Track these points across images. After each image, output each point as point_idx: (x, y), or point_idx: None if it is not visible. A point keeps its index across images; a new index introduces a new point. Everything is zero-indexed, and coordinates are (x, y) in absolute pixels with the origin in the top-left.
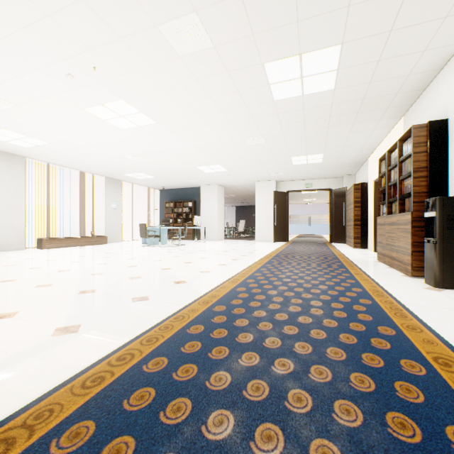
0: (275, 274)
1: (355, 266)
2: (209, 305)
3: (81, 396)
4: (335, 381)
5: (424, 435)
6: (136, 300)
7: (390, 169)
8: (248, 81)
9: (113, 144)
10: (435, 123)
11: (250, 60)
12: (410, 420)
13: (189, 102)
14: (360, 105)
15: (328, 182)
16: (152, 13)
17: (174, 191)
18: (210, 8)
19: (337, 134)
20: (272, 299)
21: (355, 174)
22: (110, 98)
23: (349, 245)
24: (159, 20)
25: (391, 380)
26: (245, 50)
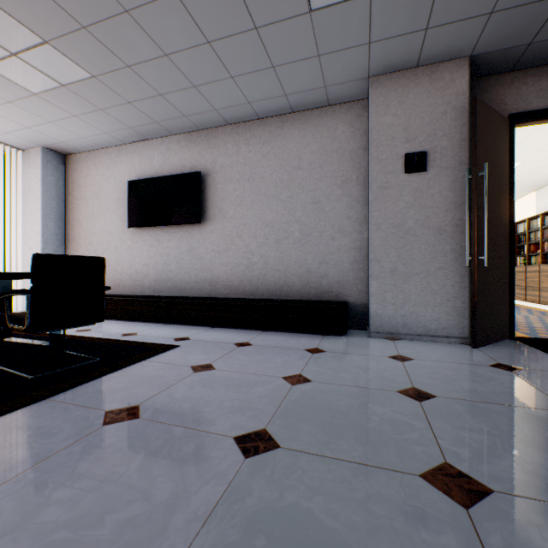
0: None
1: None
2: None
3: None
4: None
5: None
6: None
7: (529, 232)
8: None
9: None
10: None
11: None
12: None
13: None
14: None
15: None
16: None
17: None
18: None
19: None
20: None
21: None
22: None
23: None
24: None
25: None
26: None
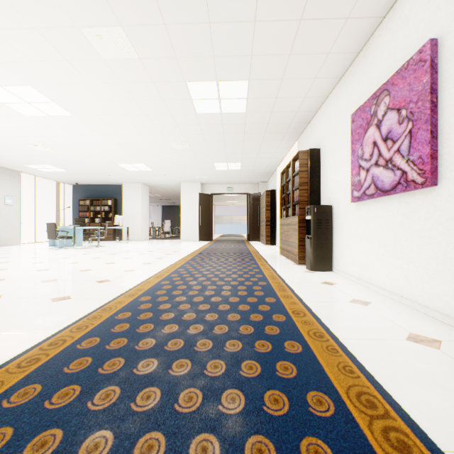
0: (197, 269)
1: (263, 259)
2: (135, 297)
3: (20, 373)
4: (230, 331)
5: (273, 347)
6: (57, 300)
7: (288, 181)
8: (173, 94)
9: (12, 130)
10: (313, 150)
11: (174, 77)
12: (268, 342)
13: (112, 101)
14: (266, 127)
15: (246, 187)
16: (74, 15)
17: (91, 188)
18: (136, 27)
19: (251, 148)
20: (192, 287)
21: (267, 181)
22: (13, 81)
23: (262, 243)
24: (82, 24)
25: (264, 326)
26: (170, 67)
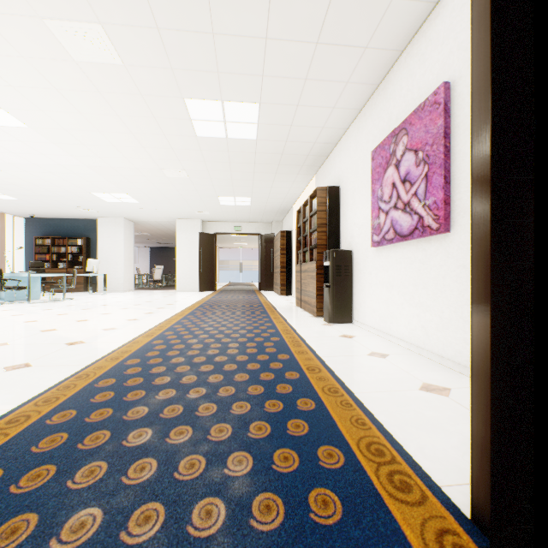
0: (198, 325)
1: (276, 311)
2: (120, 360)
3: None
4: (237, 393)
5: (285, 406)
6: (11, 369)
7: (305, 222)
8: (167, 111)
9: None
10: (332, 188)
11: (168, 91)
12: (279, 401)
13: (86, 114)
14: (280, 158)
15: (257, 227)
16: (35, 2)
17: (53, 222)
18: (120, 27)
19: (263, 180)
20: (192, 346)
21: (282, 220)
22: None
23: (276, 293)
24: (47, 14)
25: (276, 384)
26: (163, 79)
